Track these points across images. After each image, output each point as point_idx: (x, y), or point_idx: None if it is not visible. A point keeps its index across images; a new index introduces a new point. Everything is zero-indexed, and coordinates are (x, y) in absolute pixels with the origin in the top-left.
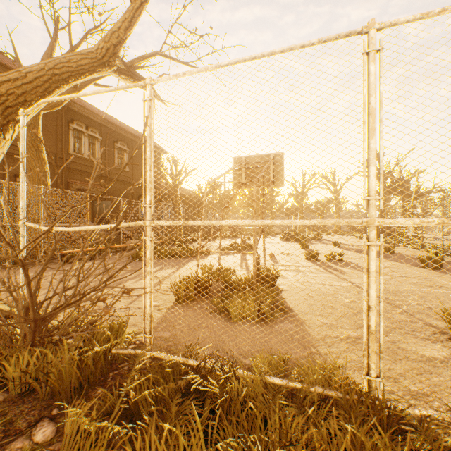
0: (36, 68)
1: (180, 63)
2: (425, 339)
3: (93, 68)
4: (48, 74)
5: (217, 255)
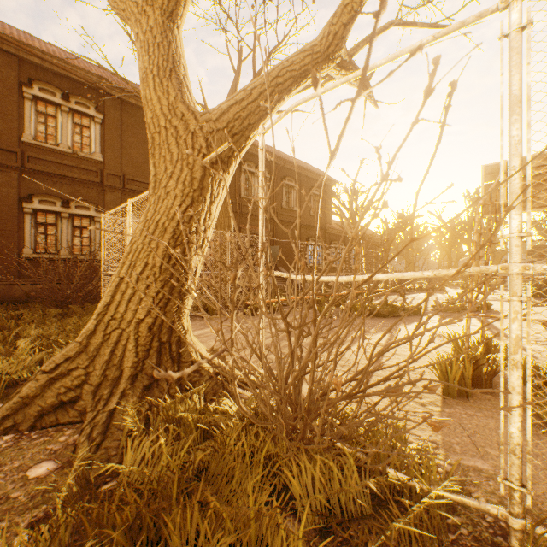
0: (260, 82)
1: (425, 27)
2: None
3: (315, 66)
4: (272, 85)
5: (435, 317)
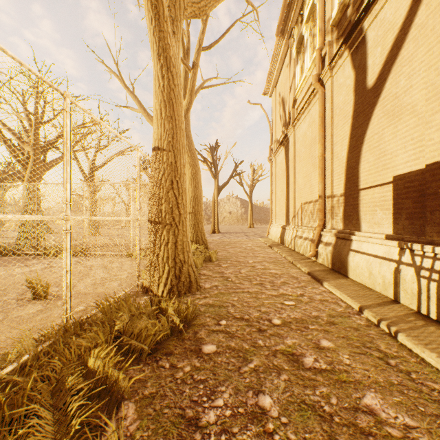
0: None
1: None
2: (20, 306)
3: None
4: None
5: None
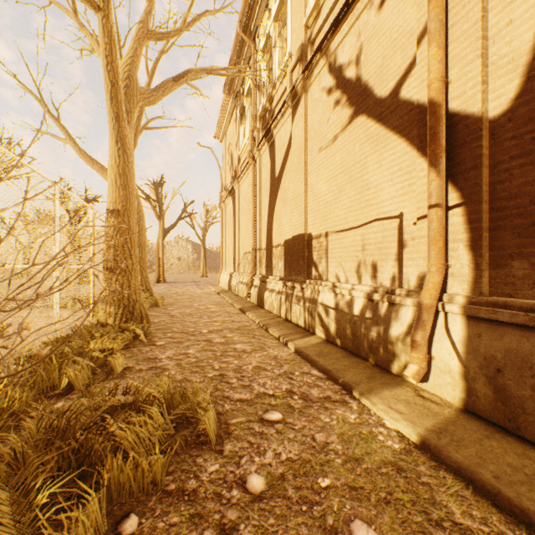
0: None
1: None
2: None
3: None
4: None
5: None
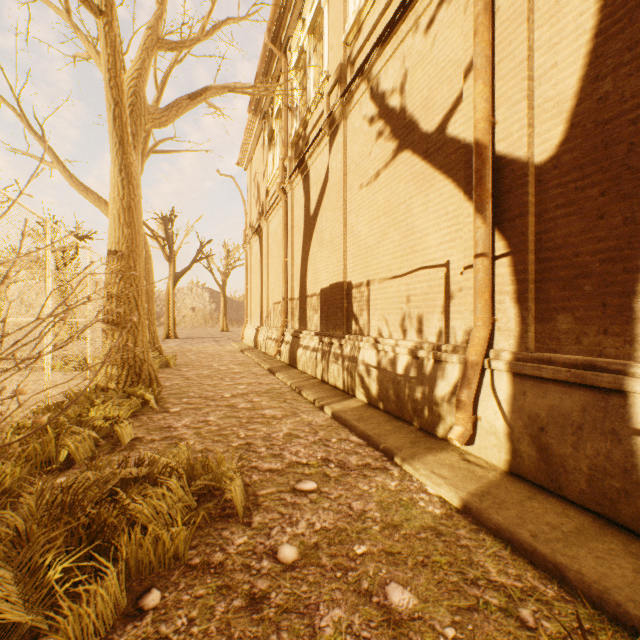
0: None
1: None
2: None
3: None
4: None
5: None
